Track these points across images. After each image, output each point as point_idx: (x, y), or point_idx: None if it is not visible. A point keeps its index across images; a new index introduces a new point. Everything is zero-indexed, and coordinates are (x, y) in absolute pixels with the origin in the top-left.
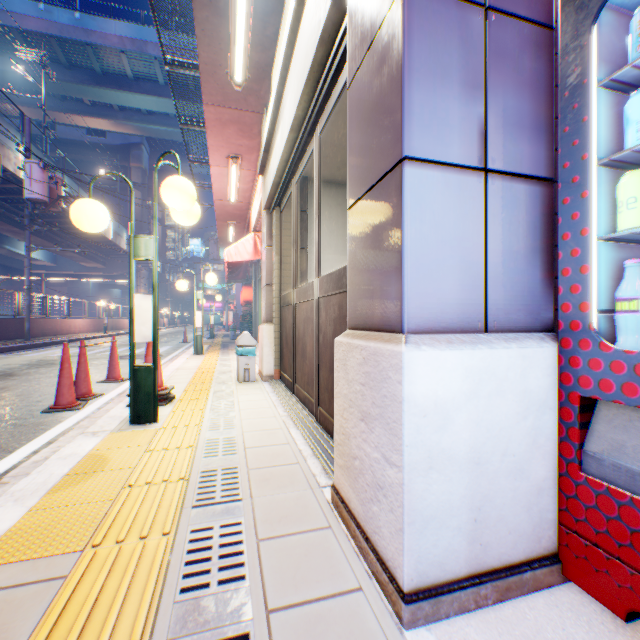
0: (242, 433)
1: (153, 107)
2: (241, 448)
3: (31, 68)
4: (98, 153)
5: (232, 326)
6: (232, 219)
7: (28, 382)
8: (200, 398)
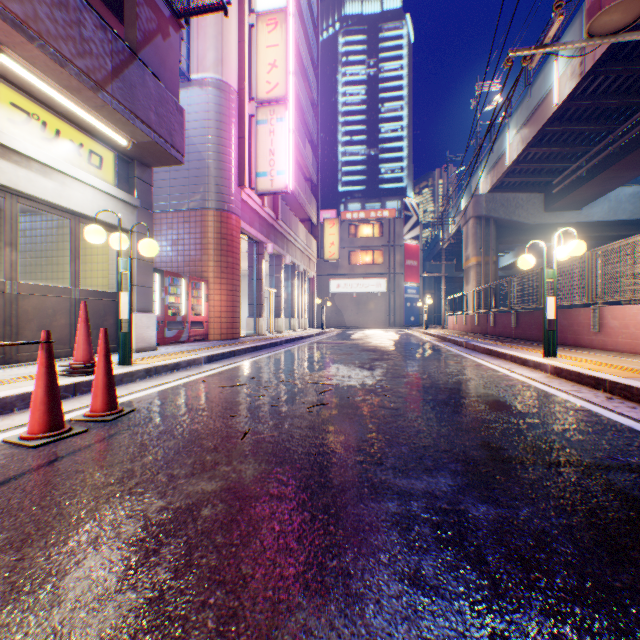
0: None
1: None
2: None
3: None
4: None
5: None
6: None
7: None
8: None
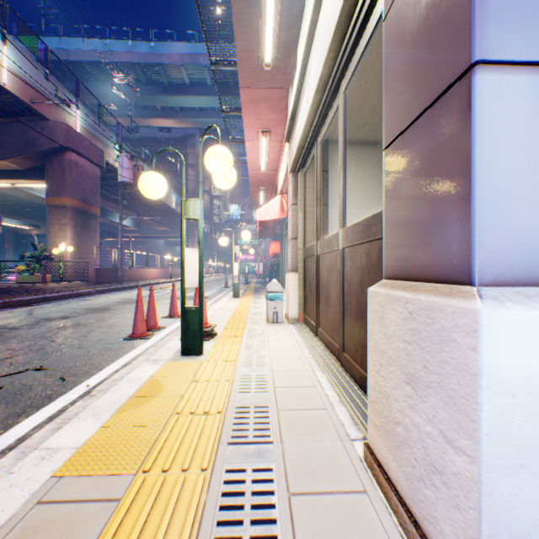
0: (271, 372)
1: (203, 105)
2: (271, 387)
3: (123, 89)
4: (166, 145)
5: (262, 274)
6: (262, 185)
7: (117, 315)
8: (236, 335)
